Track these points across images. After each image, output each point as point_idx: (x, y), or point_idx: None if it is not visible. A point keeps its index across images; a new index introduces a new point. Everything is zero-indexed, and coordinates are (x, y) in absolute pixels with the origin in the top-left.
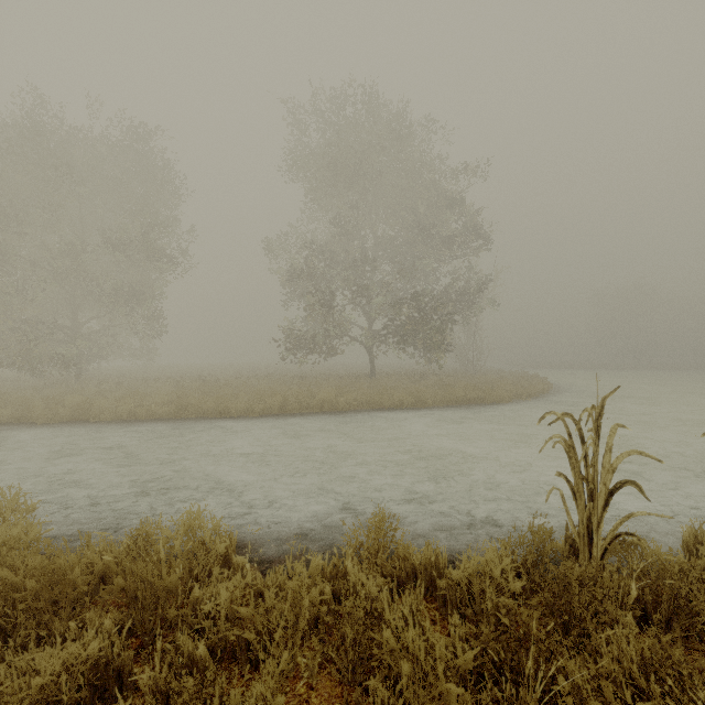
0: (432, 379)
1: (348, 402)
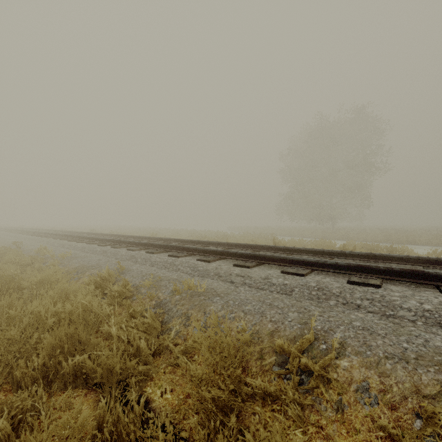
0: None
1: None
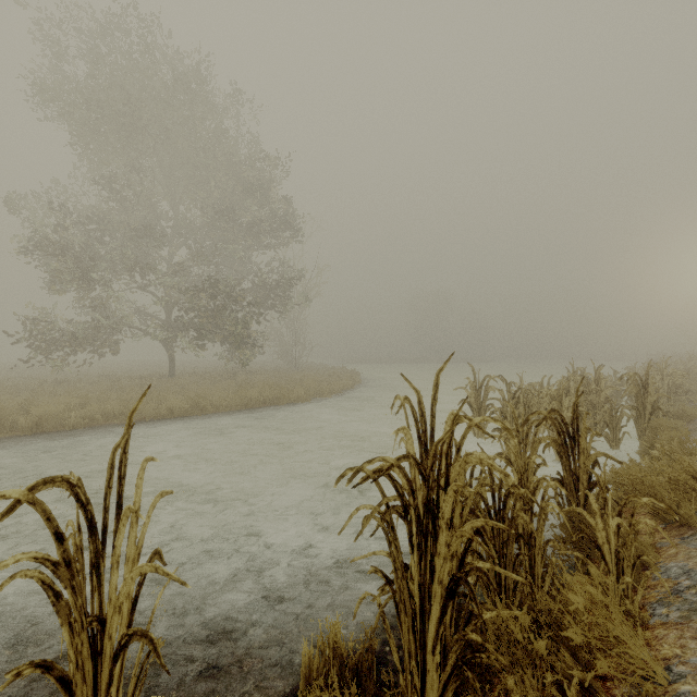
0: (240, 378)
1: (89, 416)
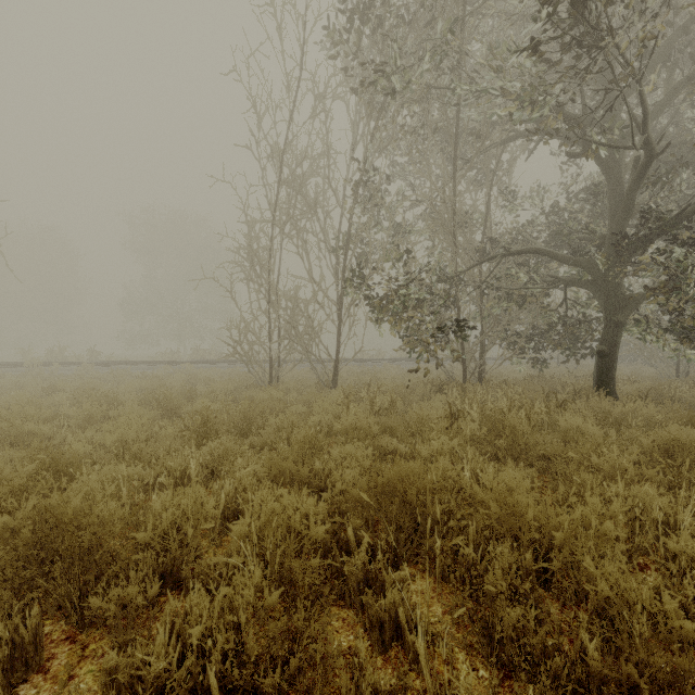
0: None
1: None
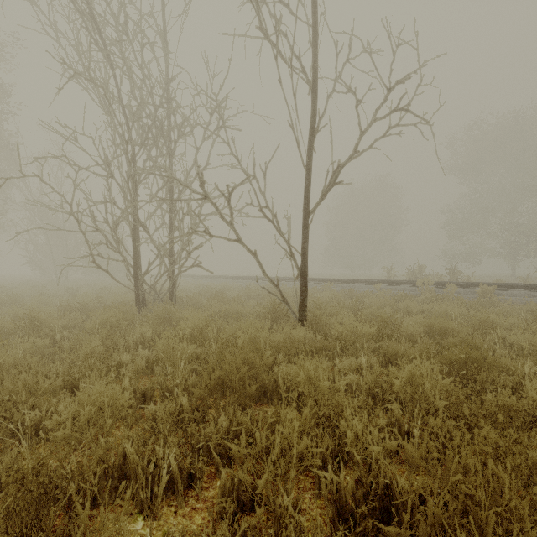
0: None
1: None
